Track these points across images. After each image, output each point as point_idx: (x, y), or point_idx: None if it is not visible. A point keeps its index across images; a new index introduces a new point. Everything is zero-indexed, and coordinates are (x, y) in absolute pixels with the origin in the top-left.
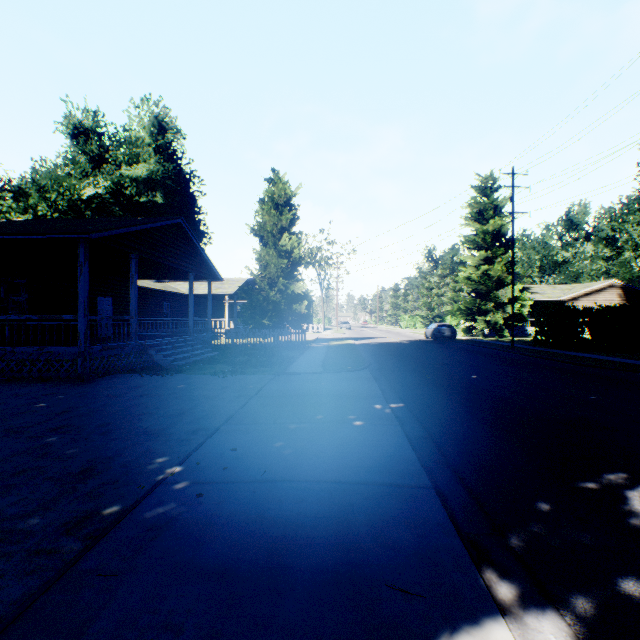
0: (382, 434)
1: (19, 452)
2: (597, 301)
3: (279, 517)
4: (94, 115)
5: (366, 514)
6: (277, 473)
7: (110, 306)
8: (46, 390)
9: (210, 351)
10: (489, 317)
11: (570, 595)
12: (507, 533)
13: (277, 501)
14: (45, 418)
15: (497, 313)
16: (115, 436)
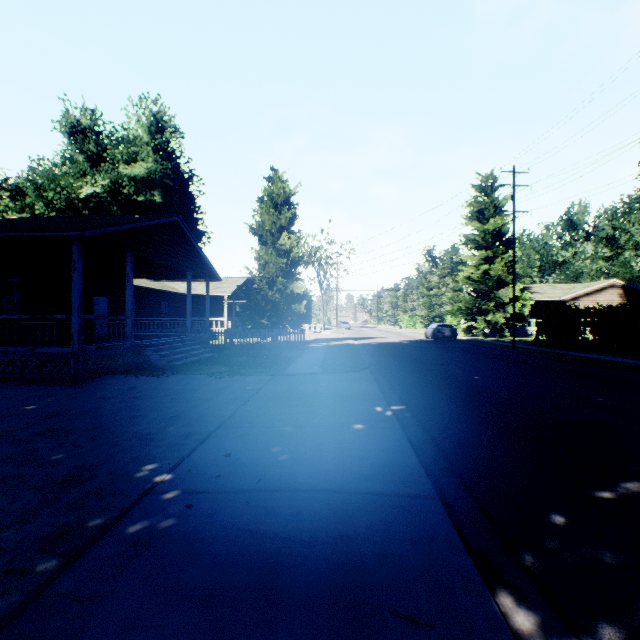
0: (383, 438)
1: (2, 458)
2: (598, 301)
3: (274, 531)
4: (92, 113)
5: (367, 528)
6: (273, 481)
7: (106, 306)
8: (37, 392)
9: (208, 351)
10: (489, 317)
11: (595, 624)
12: (520, 549)
13: (272, 513)
14: (33, 421)
15: (497, 313)
16: (104, 441)
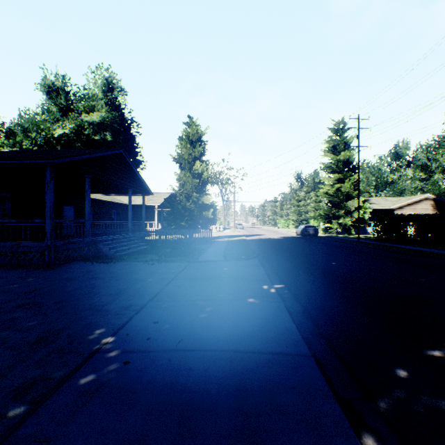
0: (269, 309)
1: None
2: (416, 209)
3: (189, 384)
4: (63, 78)
5: (260, 380)
6: (189, 343)
7: (72, 212)
8: (21, 274)
9: (143, 245)
10: (341, 220)
11: None
12: (376, 398)
13: (188, 368)
14: (16, 296)
15: (346, 217)
16: (67, 311)
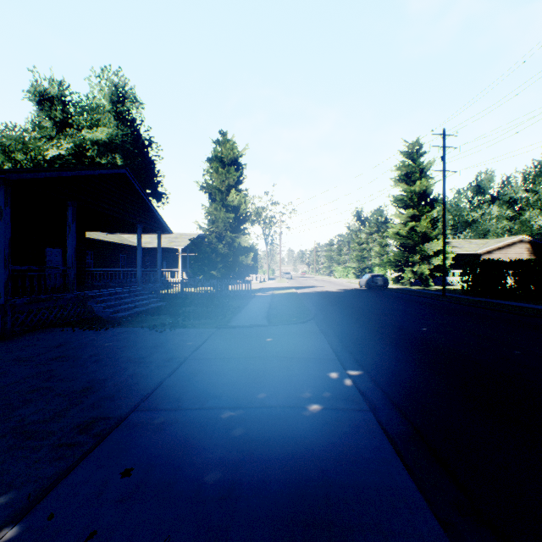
0: (351, 432)
1: None
2: (508, 254)
3: None
4: (59, 84)
5: None
6: None
7: (60, 257)
8: None
9: (157, 301)
10: (416, 268)
11: None
12: None
13: None
14: None
15: (423, 265)
16: None
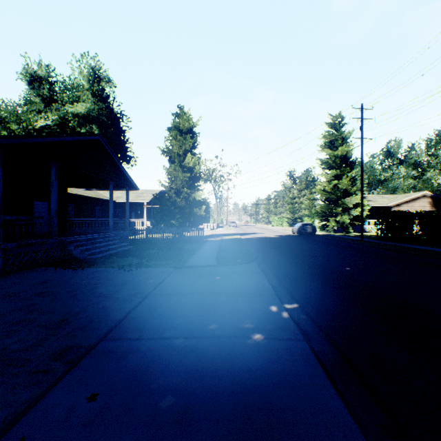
0: (289, 359)
1: None
2: (414, 207)
3: None
4: (46, 67)
5: None
6: None
7: (46, 209)
8: None
9: (126, 245)
10: (338, 218)
11: None
12: None
13: None
14: None
15: (344, 215)
16: None
